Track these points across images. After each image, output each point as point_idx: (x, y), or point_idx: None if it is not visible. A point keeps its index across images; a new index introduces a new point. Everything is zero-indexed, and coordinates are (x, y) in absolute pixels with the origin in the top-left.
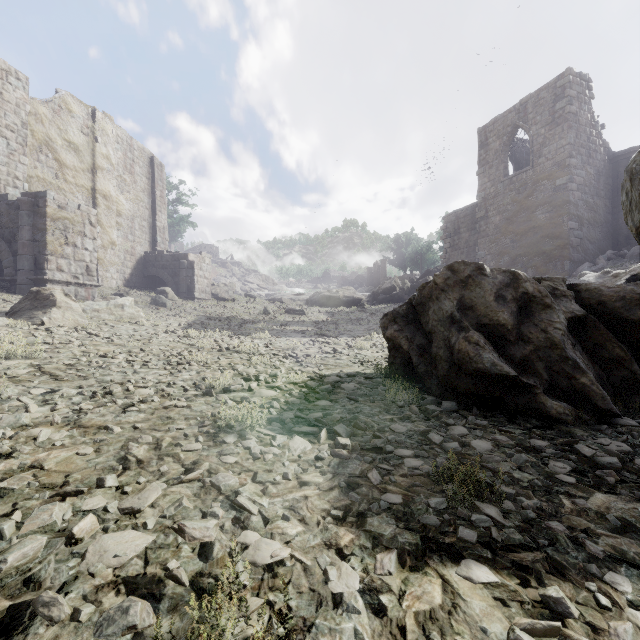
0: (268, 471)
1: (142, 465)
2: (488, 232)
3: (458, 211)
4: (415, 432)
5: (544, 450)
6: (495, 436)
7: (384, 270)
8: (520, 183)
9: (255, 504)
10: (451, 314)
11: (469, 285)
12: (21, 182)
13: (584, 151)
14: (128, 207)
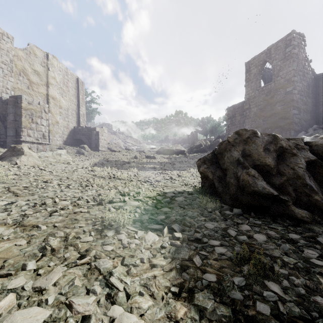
0: (131, 256)
1: (54, 252)
2: (250, 116)
3: (234, 105)
4: (219, 228)
5: (298, 241)
6: (267, 231)
7: (196, 136)
8: (267, 90)
9: (122, 282)
10: (238, 159)
11: (248, 142)
12: (10, 91)
13: (301, 73)
14: (65, 104)
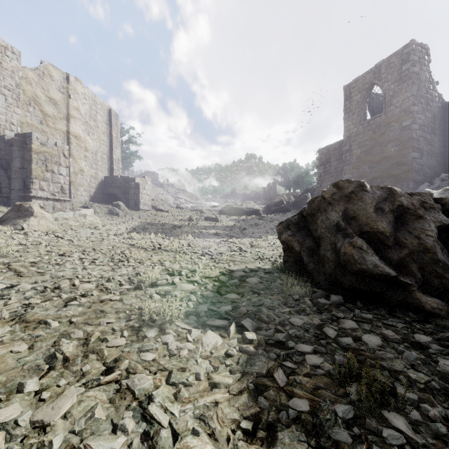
0: (182, 370)
1: (67, 363)
2: (351, 161)
3: (329, 146)
4: (311, 325)
5: (429, 346)
6: (382, 331)
7: (275, 189)
8: (375, 125)
9: (166, 412)
10: (337, 223)
11: (352, 199)
12: (15, 127)
13: (424, 101)
14: (93, 145)
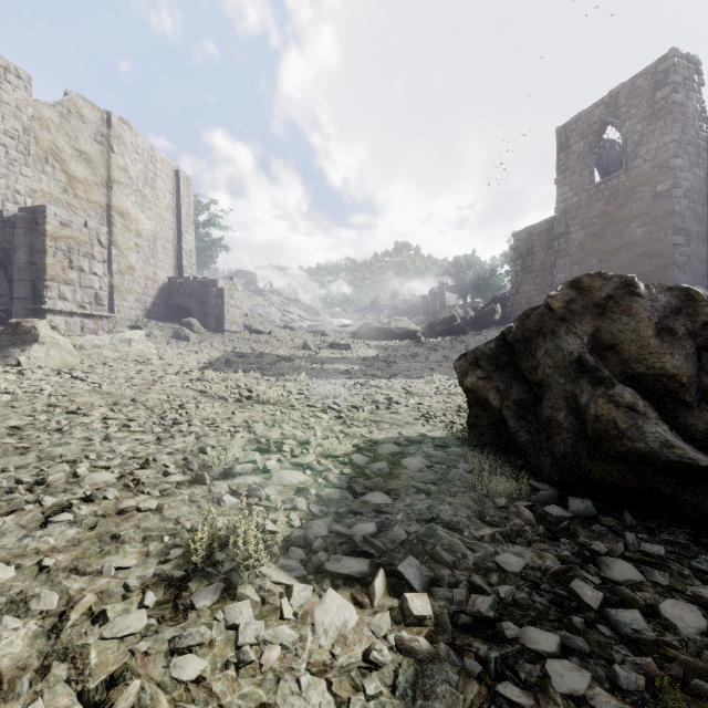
0: None
1: None
2: (569, 251)
3: (531, 227)
4: (542, 572)
5: None
6: (699, 590)
7: (442, 298)
8: (610, 191)
9: None
10: (579, 357)
11: (609, 311)
12: (23, 197)
13: (692, 150)
14: (149, 227)
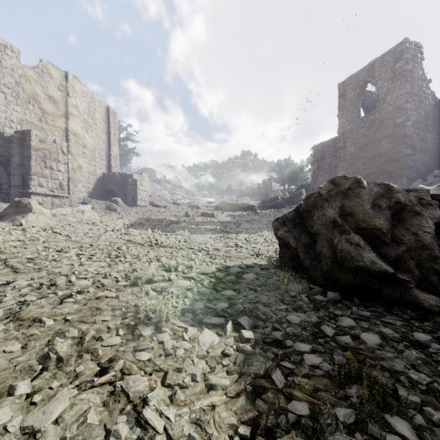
0: (178, 370)
1: (61, 364)
2: (345, 158)
3: (323, 143)
4: (308, 323)
5: (429, 345)
6: (381, 329)
7: (270, 185)
8: (369, 122)
9: (162, 417)
10: (334, 219)
11: (349, 195)
12: (15, 124)
13: (417, 98)
14: (91, 142)
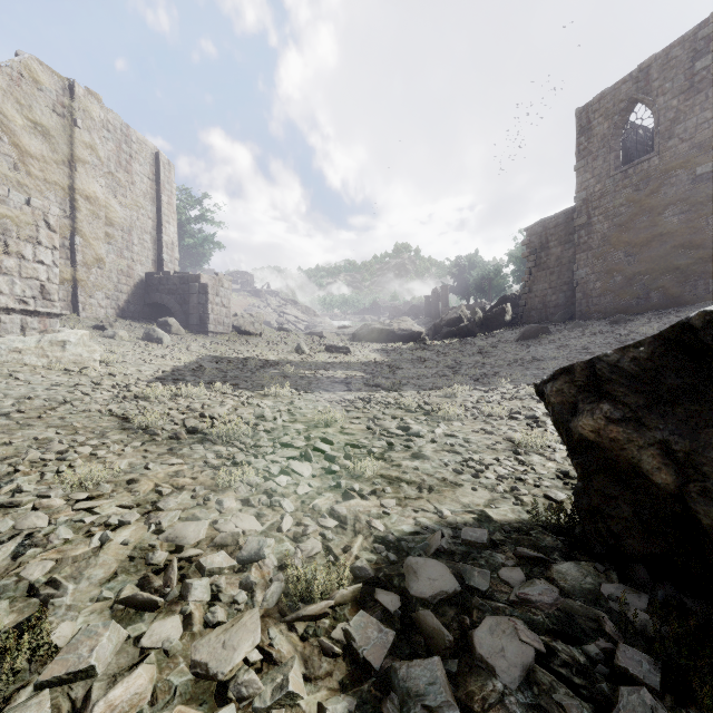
0: None
1: None
2: (591, 244)
3: (546, 220)
4: None
5: None
6: None
7: (445, 298)
8: (639, 176)
9: None
10: None
11: None
12: None
13: None
14: (123, 215)
